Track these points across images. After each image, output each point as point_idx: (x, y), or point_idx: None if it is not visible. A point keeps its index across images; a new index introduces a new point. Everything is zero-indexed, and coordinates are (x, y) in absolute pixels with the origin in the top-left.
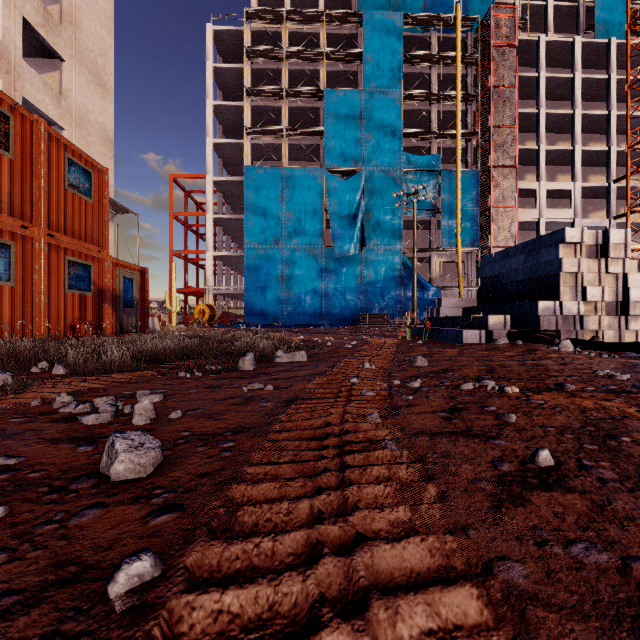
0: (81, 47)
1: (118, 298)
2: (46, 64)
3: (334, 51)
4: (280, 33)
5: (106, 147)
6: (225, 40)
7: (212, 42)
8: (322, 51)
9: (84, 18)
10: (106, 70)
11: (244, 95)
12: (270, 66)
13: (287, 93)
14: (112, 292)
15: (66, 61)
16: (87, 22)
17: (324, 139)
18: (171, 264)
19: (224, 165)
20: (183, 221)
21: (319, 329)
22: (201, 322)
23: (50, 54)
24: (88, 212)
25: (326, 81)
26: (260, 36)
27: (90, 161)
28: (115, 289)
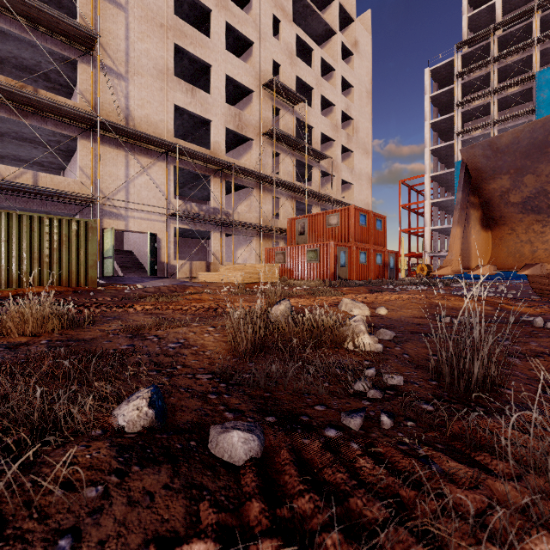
0: (359, 140)
1: (388, 265)
2: (345, 155)
3: (548, 33)
4: (488, 43)
5: (368, 183)
6: (439, 71)
7: (429, 80)
8: (533, 40)
9: (360, 124)
10: (368, 143)
11: (454, 109)
12: (478, 74)
13: (495, 91)
14: (387, 263)
15: (354, 152)
16: (361, 125)
17: (535, 116)
18: (400, 238)
19: (438, 160)
20: (407, 208)
21: (519, 281)
22: (421, 276)
23: (347, 151)
24: (380, 235)
25: (541, 57)
26: (469, 54)
27: (381, 216)
28: (387, 262)
